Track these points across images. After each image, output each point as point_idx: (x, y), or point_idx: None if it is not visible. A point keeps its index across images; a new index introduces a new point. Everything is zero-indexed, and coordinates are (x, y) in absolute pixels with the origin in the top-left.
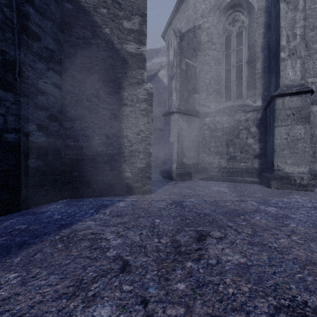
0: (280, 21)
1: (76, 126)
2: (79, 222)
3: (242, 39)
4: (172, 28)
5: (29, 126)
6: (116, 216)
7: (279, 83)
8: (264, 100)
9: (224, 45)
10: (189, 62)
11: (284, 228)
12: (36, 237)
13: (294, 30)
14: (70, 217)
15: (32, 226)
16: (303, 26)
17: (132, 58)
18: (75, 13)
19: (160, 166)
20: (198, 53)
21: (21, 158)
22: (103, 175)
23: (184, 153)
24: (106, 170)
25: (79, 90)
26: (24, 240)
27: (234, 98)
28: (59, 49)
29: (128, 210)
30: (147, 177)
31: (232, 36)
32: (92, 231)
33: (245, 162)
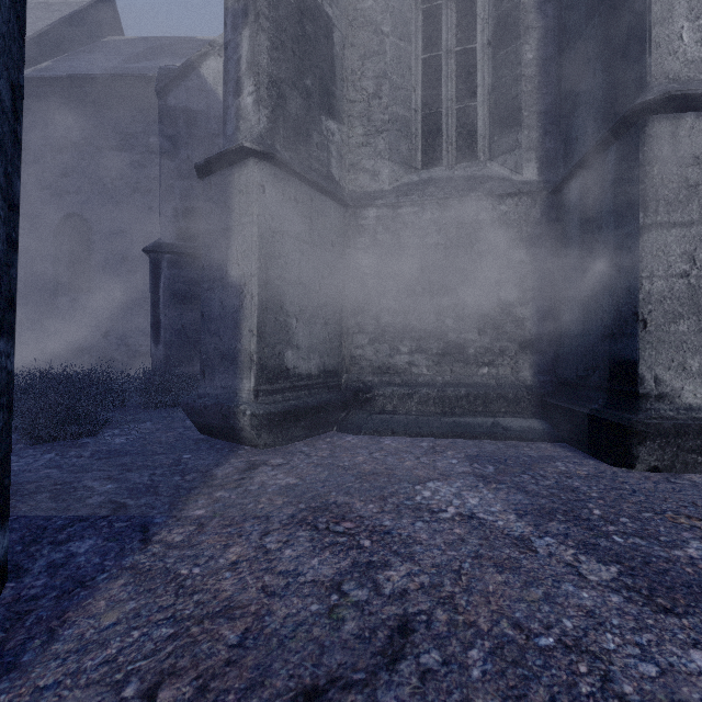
0: None
1: None
2: None
3: None
4: None
5: None
6: None
7: (646, 72)
8: (546, 165)
9: None
10: None
11: None
12: None
13: None
14: None
15: None
16: None
17: None
18: None
19: None
20: None
21: None
22: None
23: (291, 332)
24: None
25: None
26: None
27: (451, 157)
28: None
29: None
30: None
31: None
32: None
33: (494, 365)
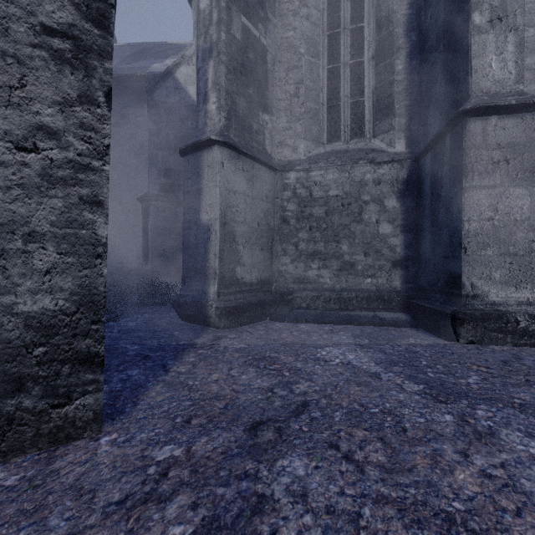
0: None
1: None
2: None
3: (364, 8)
4: None
5: None
6: None
7: (469, 88)
8: (411, 141)
9: (325, 16)
10: (250, 27)
11: None
12: None
13: None
14: None
15: None
16: None
17: None
18: None
19: (179, 285)
20: (271, 19)
21: None
22: None
23: (240, 255)
24: None
25: None
26: None
27: (347, 135)
28: None
29: None
30: (80, 357)
31: None
32: None
33: (375, 277)
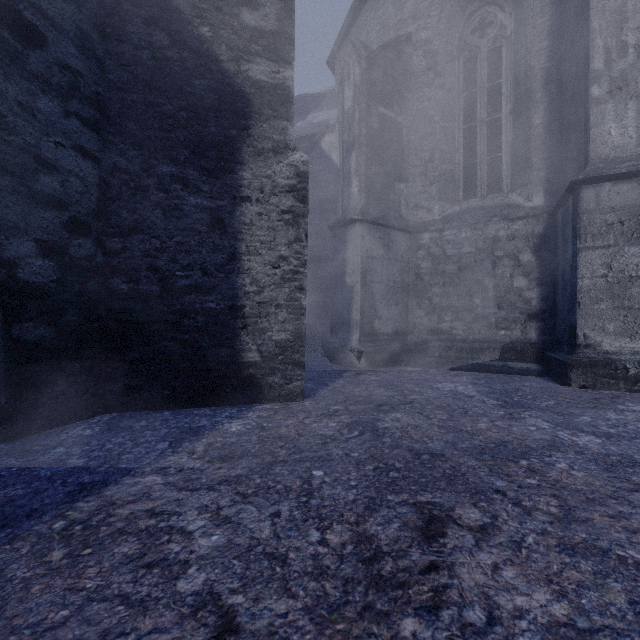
0: (590, 16)
1: (133, 247)
2: (125, 476)
3: (502, 64)
4: (350, 41)
5: (18, 244)
6: (219, 459)
7: (588, 155)
8: (550, 194)
9: (461, 78)
10: (387, 113)
11: (637, 497)
12: (5, 523)
13: (622, 37)
14: (107, 463)
15: (7, 490)
16: None
17: (262, 95)
18: None
19: (324, 336)
20: (407, 95)
21: None
22: (195, 358)
23: (377, 310)
24: (203, 347)
25: (139, 166)
26: None
27: (483, 191)
28: (94, 71)
29: (248, 444)
30: (295, 363)
31: (478, 59)
32: (154, 504)
33: (509, 329)
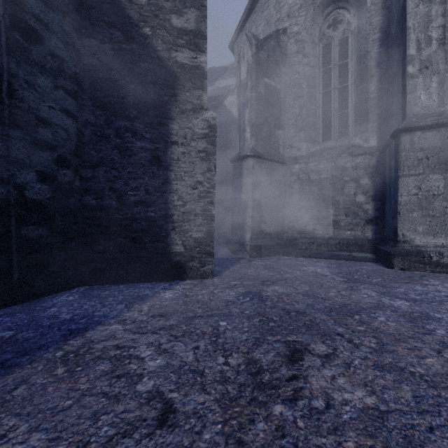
0: (407, 18)
1: (99, 175)
2: (98, 325)
3: (348, 49)
4: (244, 33)
5: (25, 174)
6: (158, 315)
7: (405, 112)
8: (381, 138)
9: (320, 58)
10: (270, 82)
11: (427, 337)
12: (25, 353)
13: (428, 33)
14: (86, 317)
15: (23, 333)
16: (442, 25)
17: (185, 73)
18: (97, 4)
19: (227, 235)
20: (283, 70)
21: (10, 224)
22: (140, 250)
23: (263, 217)
24: (146, 242)
25: (103, 121)
26: (3, 360)
27: (336, 136)
28: (74, 58)
29: (177, 305)
30: (207, 253)
31: (332, 45)
32: (118, 342)
33: (353, 230)
